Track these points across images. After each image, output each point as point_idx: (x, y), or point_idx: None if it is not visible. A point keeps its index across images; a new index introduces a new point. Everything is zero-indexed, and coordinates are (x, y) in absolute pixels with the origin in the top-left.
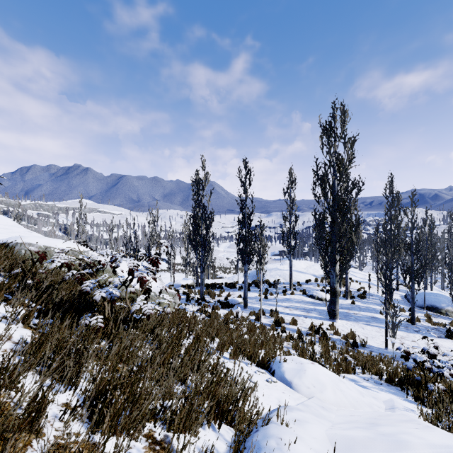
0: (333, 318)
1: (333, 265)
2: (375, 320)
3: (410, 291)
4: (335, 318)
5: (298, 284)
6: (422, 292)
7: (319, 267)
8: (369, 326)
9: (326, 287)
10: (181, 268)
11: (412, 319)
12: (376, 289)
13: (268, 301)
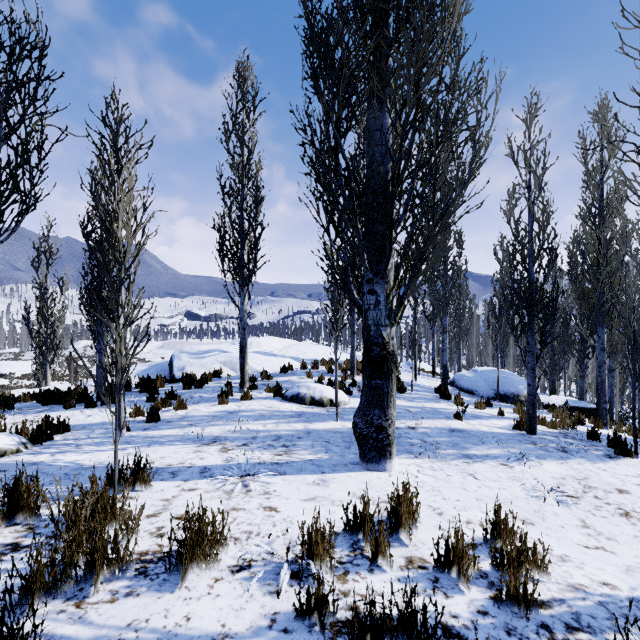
0: (377, 456)
1: (380, 250)
2: (465, 437)
3: (525, 352)
4: (386, 454)
5: (264, 375)
6: (482, 371)
7: (307, 346)
8: (476, 462)
9: (326, 376)
10: (27, 384)
11: (531, 421)
12: (409, 376)
13: (154, 430)
